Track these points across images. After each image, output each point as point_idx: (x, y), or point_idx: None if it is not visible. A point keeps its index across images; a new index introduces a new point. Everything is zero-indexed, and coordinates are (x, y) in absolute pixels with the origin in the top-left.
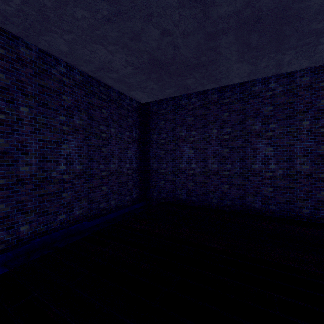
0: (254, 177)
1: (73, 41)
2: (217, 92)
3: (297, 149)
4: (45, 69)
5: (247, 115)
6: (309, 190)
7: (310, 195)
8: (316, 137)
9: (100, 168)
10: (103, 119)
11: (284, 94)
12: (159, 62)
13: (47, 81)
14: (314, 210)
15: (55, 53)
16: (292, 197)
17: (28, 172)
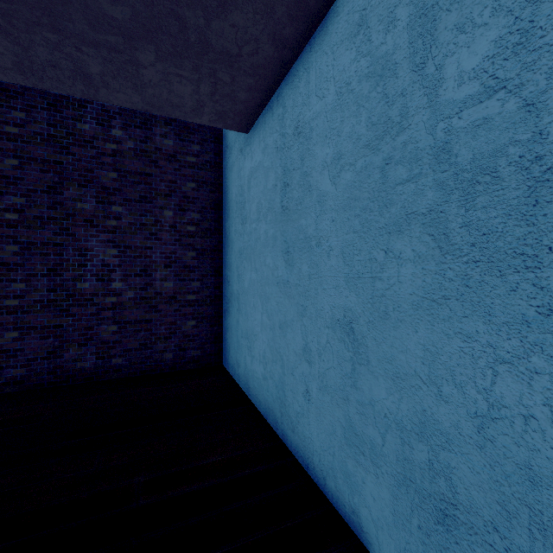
0: (83, 307)
1: None
2: None
3: (157, 254)
4: None
5: (67, 177)
6: (173, 321)
7: (174, 329)
8: (181, 238)
9: None
10: None
11: (137, 156)
12: None
13: None
14: (180, 351)
15: None
16: (149, 337)
17: None
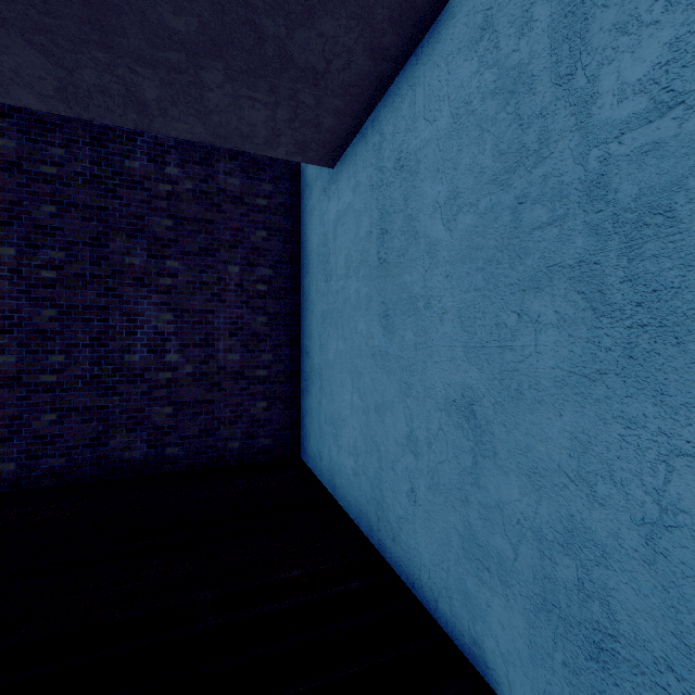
0: (132, 385)
1: None
2: (17, 134)
3: (220, 320)
4: None
5: (113, 227)
6: (239, 402)
7: (241, 411)
8: (250, 299)
9: None
10: None
11: (196, 199)
12: None
13: None
14: (247, 440)
15: None
16: (211, 421)
17: None
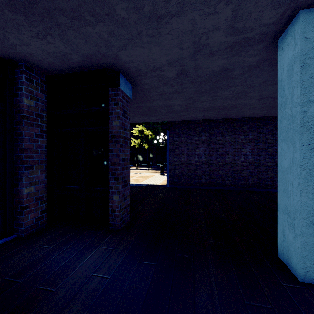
0: None
1: (236, 114)
2: None
3: None
4: (235, 118)
5: None
6: None
7: None
8: None
9: (266, 160)
10: (268, 131)
11: None
12: (275, 106)
13: (236, 123)
14: None
15: (233, 117)
16: None
17: (228, 161)
